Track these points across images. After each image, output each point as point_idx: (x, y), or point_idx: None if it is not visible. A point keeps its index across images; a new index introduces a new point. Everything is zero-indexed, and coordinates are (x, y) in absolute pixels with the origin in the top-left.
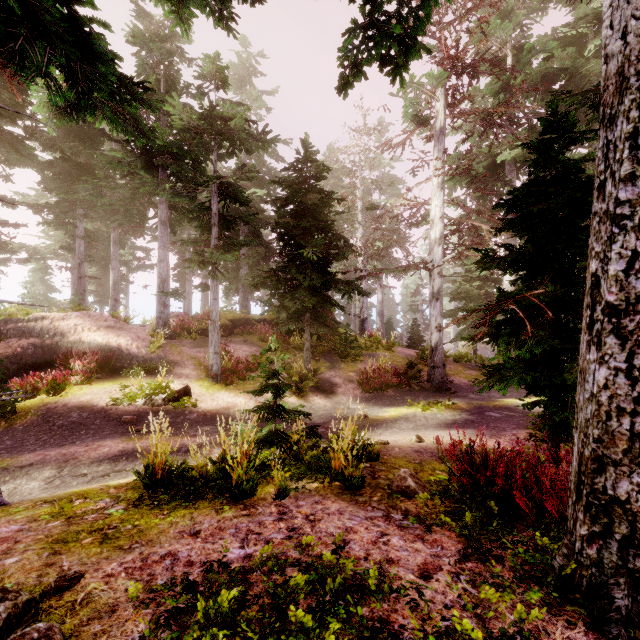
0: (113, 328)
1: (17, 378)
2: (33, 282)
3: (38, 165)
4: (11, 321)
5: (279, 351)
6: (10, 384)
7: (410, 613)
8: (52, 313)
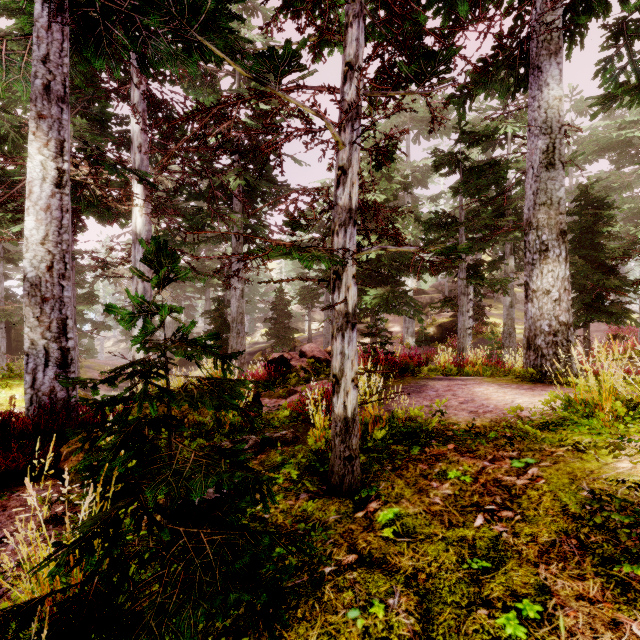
0: None
1: None
2: None
3: None
4: None
5: None
6: None
7: None
8: None
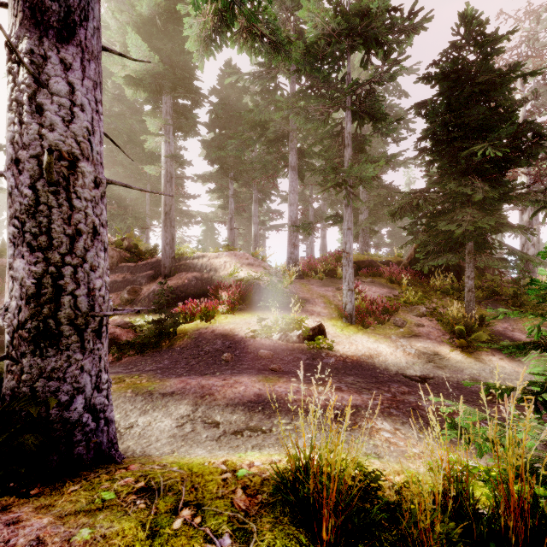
0: (252, 265)
1: (180, 303)
2: (206, 240)
3: (204, 143)
4: (183, 259)
5: (419, 293)
6: (175, 308)
7: None
8: (209, 253)
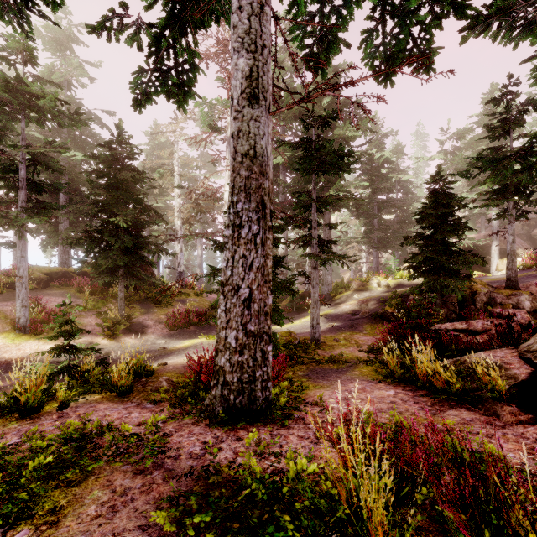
0: None
1: None
2: None
3: None
4: None
5: (96, 301)
6: None
7: (108, 432)
8: None
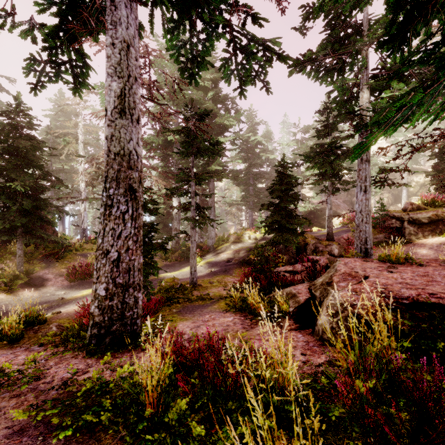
0: None
1: None
2: None
3: None
4: None
5: None
6: None
7: None
8: None
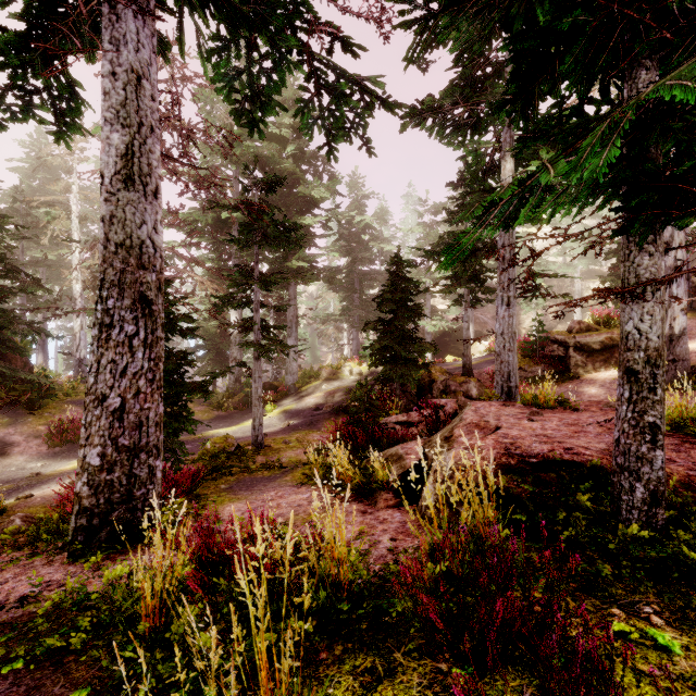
0: None
1: None
2: None
3: None
4: None
5: None
6: None
7: None
8: None
